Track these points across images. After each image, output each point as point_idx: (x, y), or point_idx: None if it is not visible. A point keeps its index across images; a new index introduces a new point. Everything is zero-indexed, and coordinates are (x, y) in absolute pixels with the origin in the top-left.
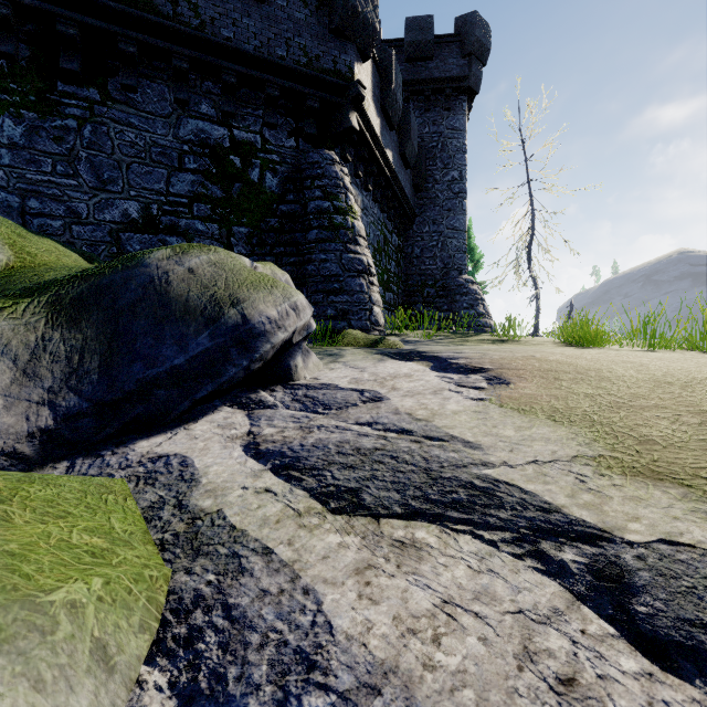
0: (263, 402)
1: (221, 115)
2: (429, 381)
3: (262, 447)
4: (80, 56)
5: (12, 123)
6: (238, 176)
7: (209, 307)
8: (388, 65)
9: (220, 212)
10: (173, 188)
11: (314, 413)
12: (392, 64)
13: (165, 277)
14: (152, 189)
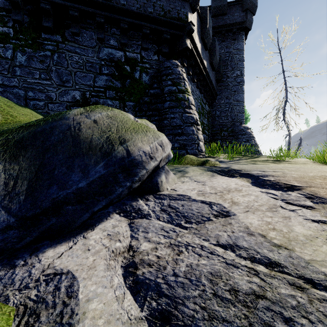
0: (140, 211)
1: (120, 45)
2: (258, 196)
3: (139, 272)
4: (52, 19)
5: (21, 54)
6: (128, 76)
7: (105, 145)
8: (205, 15)
9: (119, 95)
10: (97, 83)
11: (178, 226)
12: (207, 15)
13: (77, 126)
14: (86, 84)
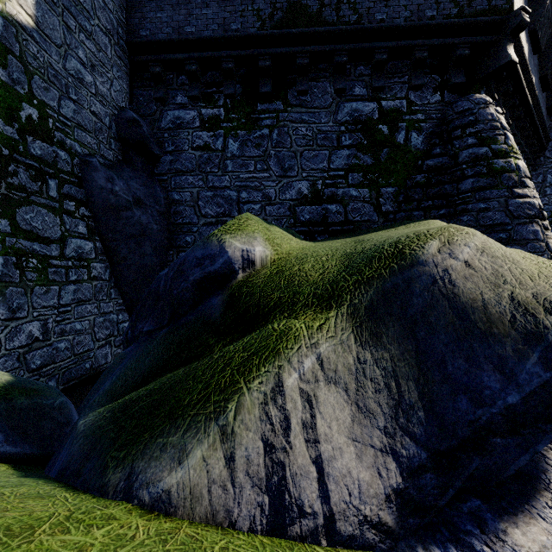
0: None
1: (371, 92)
2: None
3: None
4: (271, 80)
5: (232, 141)
6: (385, 142)
7: (517, 316)
8: None
9: (370, 177)
10: (333, 164)
11: None
12: None
13: (446, 276)
14: (318, 168)
